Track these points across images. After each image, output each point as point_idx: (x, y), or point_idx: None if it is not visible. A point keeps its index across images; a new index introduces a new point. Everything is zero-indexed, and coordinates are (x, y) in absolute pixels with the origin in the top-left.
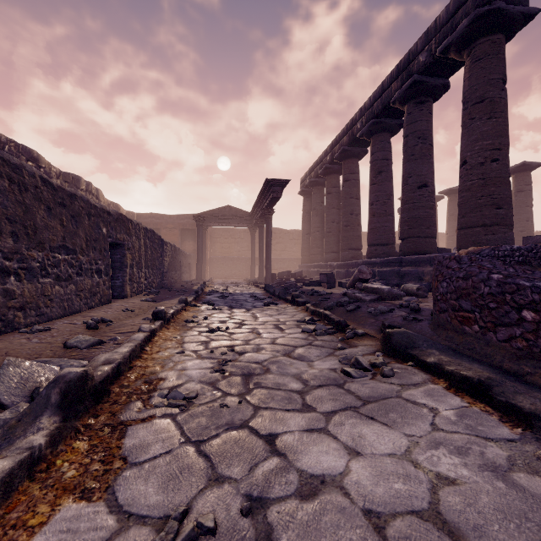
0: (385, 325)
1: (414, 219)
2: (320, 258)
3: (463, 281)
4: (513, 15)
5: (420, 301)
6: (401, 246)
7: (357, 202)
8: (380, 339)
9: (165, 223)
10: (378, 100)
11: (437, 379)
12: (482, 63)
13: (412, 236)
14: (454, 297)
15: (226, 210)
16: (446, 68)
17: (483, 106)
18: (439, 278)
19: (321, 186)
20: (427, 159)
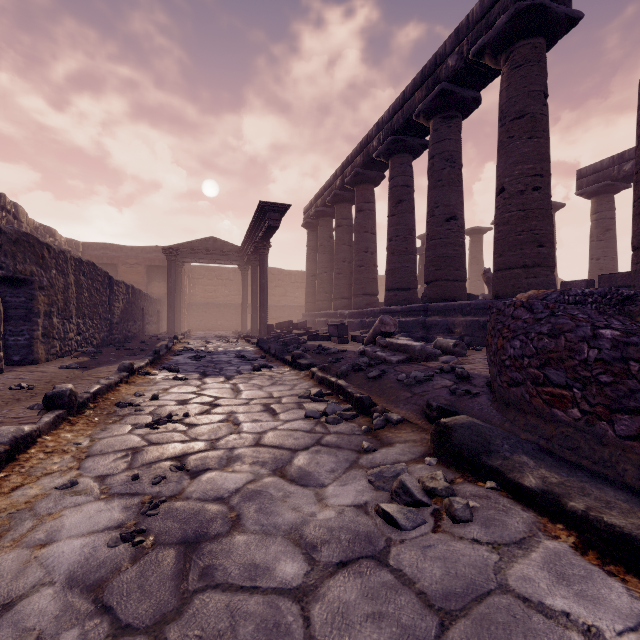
0: (431, 405)
1: (442, 258)
2: (328, 305)
3: (550, 340)
4: (557, 16)
5: (462, 362)
6: (426, 291)
7: (373, 237)
8: (431, 434)
9: (124, 257)
10: (398, 112)
11: (551, 525)
12: (522, 71)
13: (439, 279)
14: (535, 363)
15: (208, 242)
16: (479, 77)
17: (524, 123)
18: (506, 334)
19: (329, 217)
20: (456, 186)
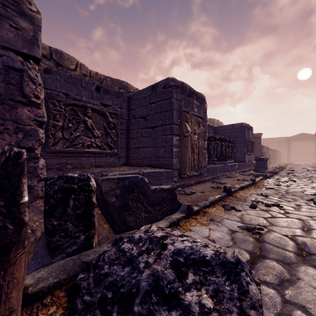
0: None
1: None
2: None
3: None
4: None
5: None
6: None
7: None
8: None
9: (271, 141)
10: None
11: None
12: None
13: None
14: None
15: (301, 134)
16: None
17: None
18: None
19: None
20: None
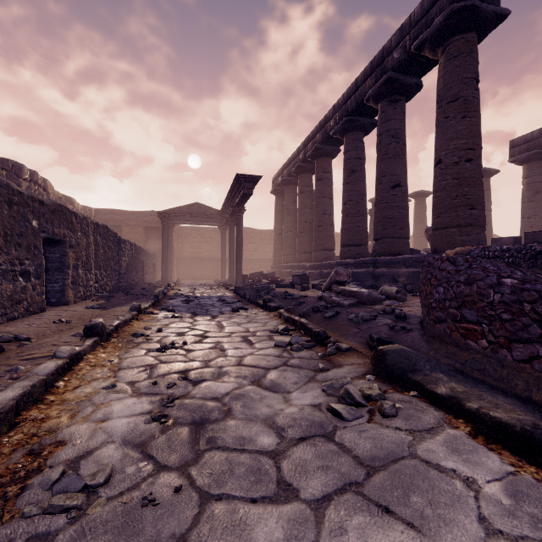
0: (373, 337)
1: (388, 219)
2: (293, 258)
3: (466, 287)
4: (486, 14)
5: (402, 305)
6: (375, 247)
7: (330, 202)
8: (371, 358)
9: (127, 220)
10: (351, 97)
11: (454, 420)
12: (456, 61)
13: (386, 236)
14: (454, 305)
15: (194, 207)
16: (420, 66)
17: (458, 105)
18: (433, 282)
19: (294, 185)
20: (400, 158)
